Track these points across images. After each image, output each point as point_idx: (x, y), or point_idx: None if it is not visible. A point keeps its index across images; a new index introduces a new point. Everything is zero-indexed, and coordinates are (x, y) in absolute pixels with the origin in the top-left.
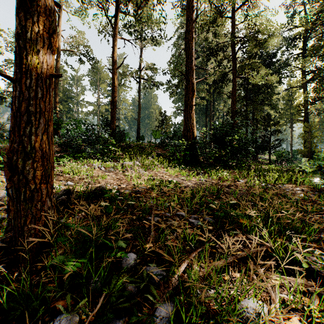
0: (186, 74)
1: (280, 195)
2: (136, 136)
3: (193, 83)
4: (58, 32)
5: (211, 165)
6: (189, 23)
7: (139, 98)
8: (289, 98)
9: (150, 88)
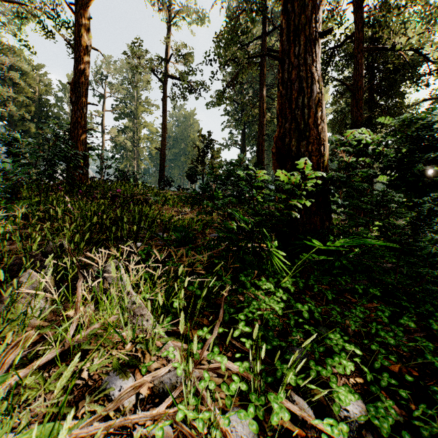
0: None
1: None
2: (159, 180)
3: None
4: None
5: (436, 296)
6: None
7: (163, 112)
8: None
9: (184, 97)
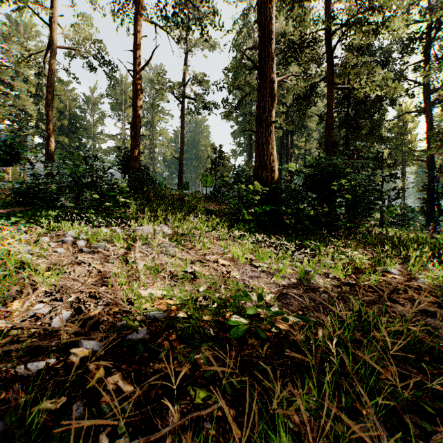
0: (260, 65)
1: None
2: (178, 184)
3: (272, 82)
4: (53, 19)
5: (309, 232)
6: None
7: (181, 127)
8: (400, 131)
9: (198, 112)
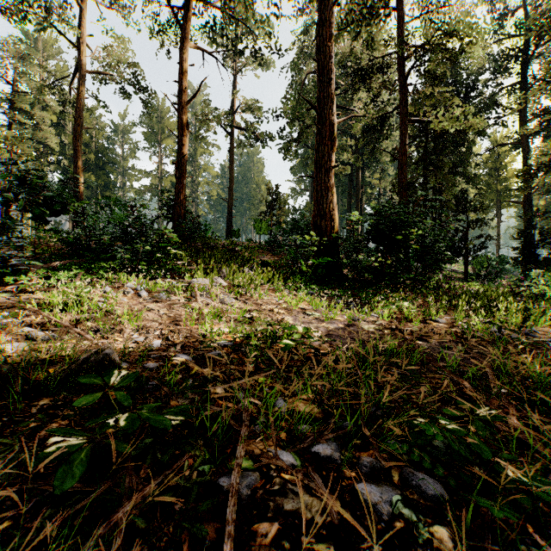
0: (319, 106)
1: (547, 359)
2: (226, 231)
3: (331, 124)
4: (82, 40)
5: (369, 285)
6: (325, 6)
7: (231, 163)
8: (494, 165)
9: (250, 145)
